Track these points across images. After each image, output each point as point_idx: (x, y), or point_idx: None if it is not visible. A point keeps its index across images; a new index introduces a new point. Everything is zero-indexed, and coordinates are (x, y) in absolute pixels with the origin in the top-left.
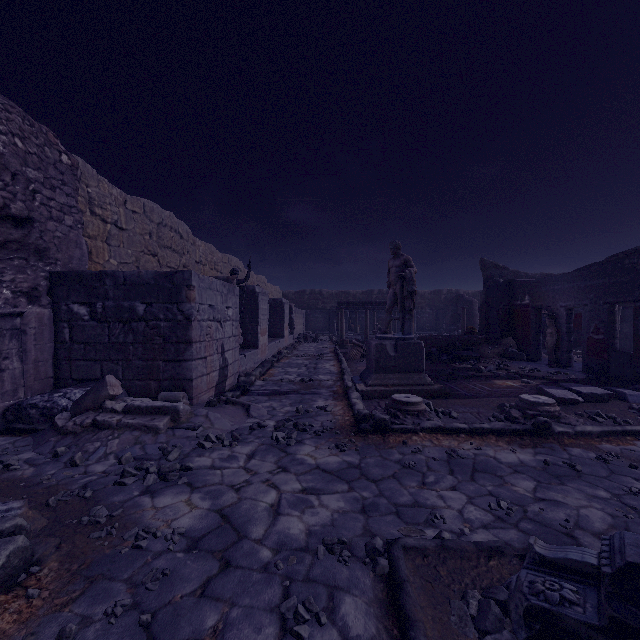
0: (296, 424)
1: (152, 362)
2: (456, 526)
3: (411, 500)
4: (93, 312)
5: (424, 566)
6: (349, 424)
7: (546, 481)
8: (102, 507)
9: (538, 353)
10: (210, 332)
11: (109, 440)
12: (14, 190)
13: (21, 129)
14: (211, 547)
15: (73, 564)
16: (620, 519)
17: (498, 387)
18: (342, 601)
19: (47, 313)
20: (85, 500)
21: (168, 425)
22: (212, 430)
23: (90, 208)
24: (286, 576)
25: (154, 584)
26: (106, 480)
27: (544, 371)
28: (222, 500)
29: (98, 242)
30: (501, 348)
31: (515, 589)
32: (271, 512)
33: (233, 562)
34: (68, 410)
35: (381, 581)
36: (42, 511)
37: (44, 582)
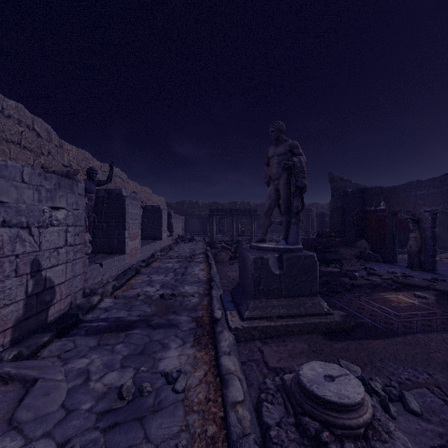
0: None
1: None
2: None
3: None
4: None
5: None
6: None
7: None
8: None
9: (394, 255)
10: None
11: None
12: None
13: None
14: None
15: None
16: None
17: (401, 308)
18: None
19: None
20: None
21: None
22: None
23: None
24: None
25: None
26: None
27: (416, 276)
28: None
29: None
30: (357, 250)
31: None
32: None
33: None
34: None
35: None
36: None
37: None
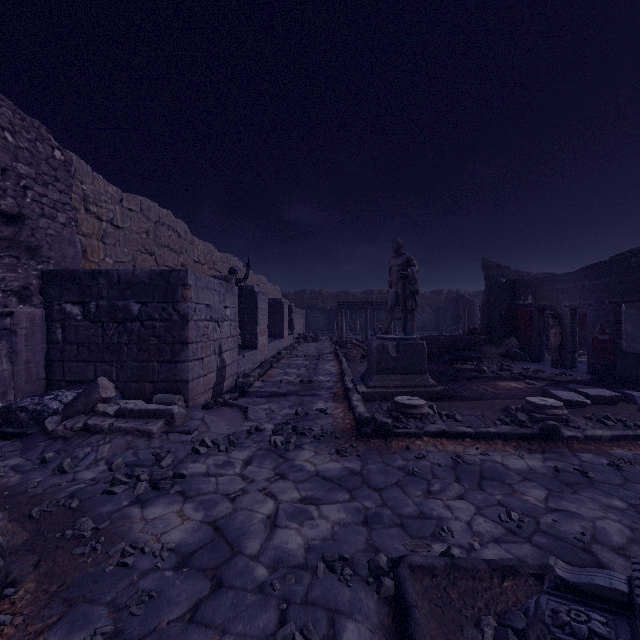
0: (295, 428)
1: (147, 363)
2: (465, 540)
3: (416, 511)
4: (86, 312)
5: (433, 588)
6: (350, 428)
7: (558, 489)
8: (88, 519)
9: (541, 354)
10: (207, 332)
11: (100, 445)
12: (4, 186)
13: (11, 123)
14: (202, 564)
15: (52, 584)
16: (639, 532)
17: (502, 389)
18: (344, 628)
19: (39, 313)
20: (71, 511)
21: (162, 429)
22: (208, 434)
23: (85, 205)
24: (283, 598)
25: (139, 608)
26: (95, 488)
27: (548, 372)
28: (216, 511)
29: (93, 240)
30: (503, 348)
31: (535, 617)
32: (268, 524)
33: (226, 582)
34: (59, 413)
35: (386, 604)
36: (24, 523)
37: (18, 606)
